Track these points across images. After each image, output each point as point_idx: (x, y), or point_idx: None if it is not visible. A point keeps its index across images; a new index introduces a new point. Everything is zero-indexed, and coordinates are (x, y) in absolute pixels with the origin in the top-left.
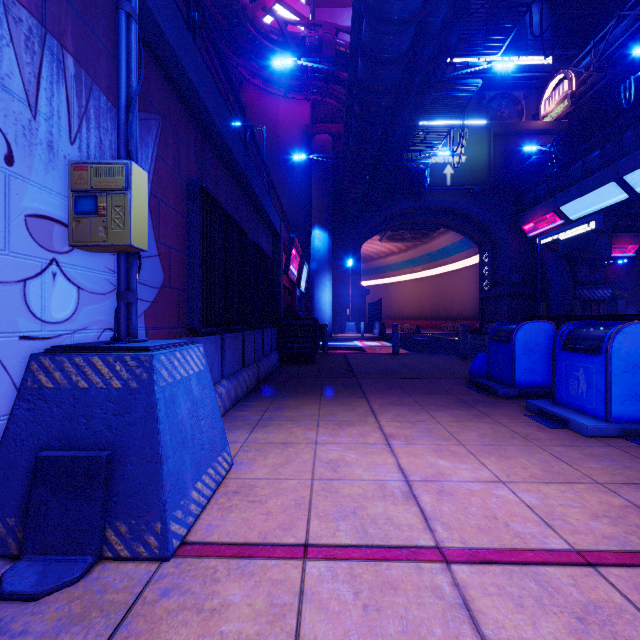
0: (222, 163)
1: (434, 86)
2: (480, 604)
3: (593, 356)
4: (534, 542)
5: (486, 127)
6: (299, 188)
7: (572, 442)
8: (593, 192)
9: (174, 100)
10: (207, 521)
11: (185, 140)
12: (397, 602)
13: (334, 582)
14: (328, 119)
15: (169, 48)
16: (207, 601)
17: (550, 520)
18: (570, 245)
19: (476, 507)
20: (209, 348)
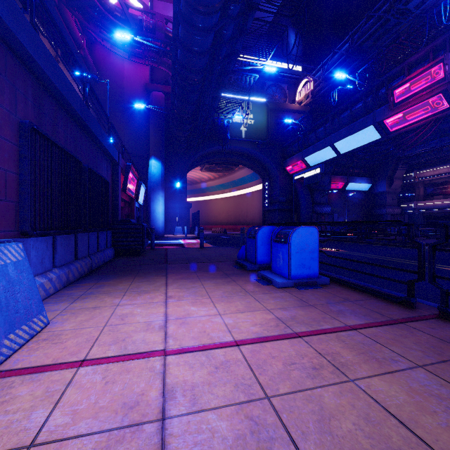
0: (61, 108)
1: (230, 73)
2: (172, 370)
3: (285, 245)
4: (217, 340)
5: (265, 103)
6: (140, 128)
7: (269, 291)
8: (320, 151)
9: (11, 59)
10: (16, 358)
11: (22, 90)
12: (127, 377)
13: (93, 375)
14: (163, 81)
15: (2, 23)
16: (1, 398)
17: (232, 329)
18: (309, 181)
19: (198, 328)
20: (40, 246)
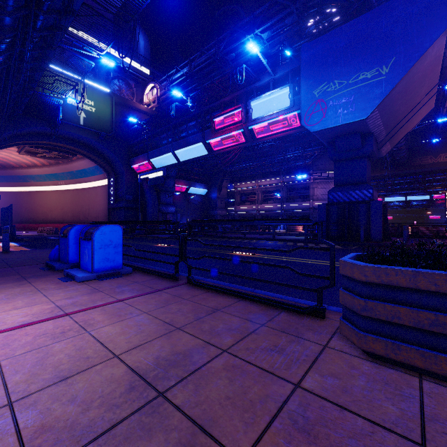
0: None
1: (56, 48)
2: None
3: (90, 242)
4: None
5: (110, 94)
6: None
7: (66, 286)
8: (164, 155)
9: None
10: None
11: None
12: None
13: None
14: None
15: None
16: None
17: None
18: (153, 182)
19: None
20: None
